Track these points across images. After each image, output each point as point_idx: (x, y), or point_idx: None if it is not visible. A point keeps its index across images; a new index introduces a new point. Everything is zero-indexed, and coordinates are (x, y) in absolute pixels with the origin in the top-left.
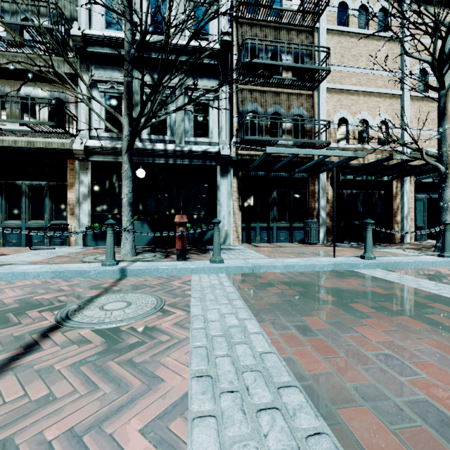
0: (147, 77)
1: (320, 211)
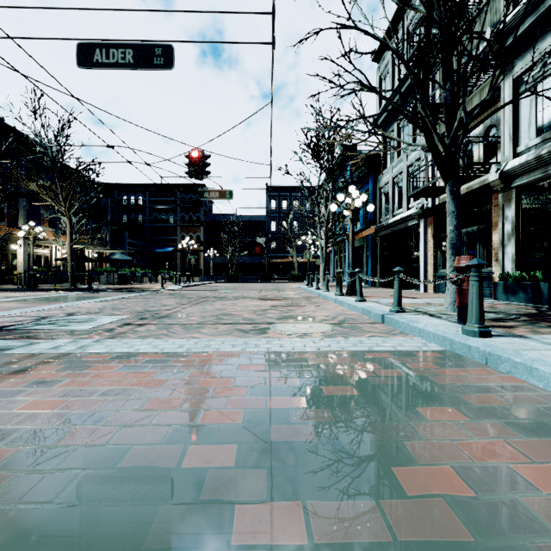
0: None
1: None
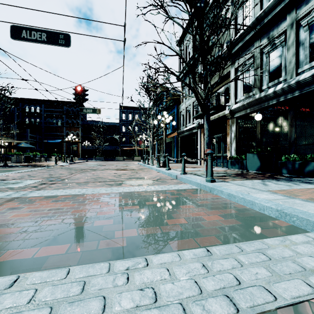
0: (264, 40)
1: None
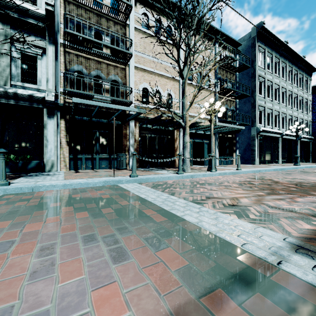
0: None
1: (130, 147)
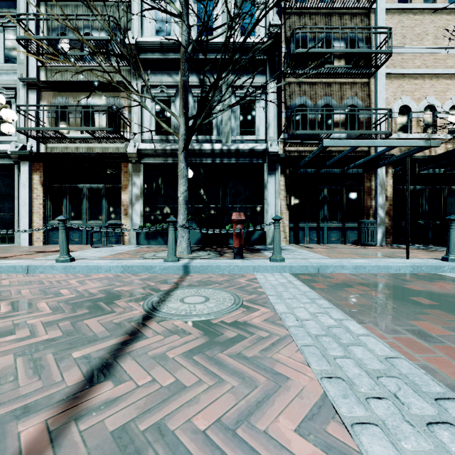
0: (194, 78)
1: (378, 209)
